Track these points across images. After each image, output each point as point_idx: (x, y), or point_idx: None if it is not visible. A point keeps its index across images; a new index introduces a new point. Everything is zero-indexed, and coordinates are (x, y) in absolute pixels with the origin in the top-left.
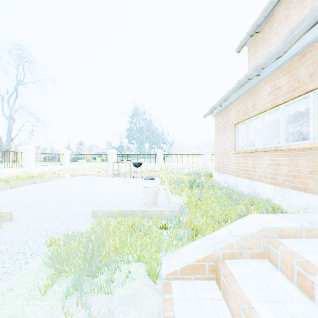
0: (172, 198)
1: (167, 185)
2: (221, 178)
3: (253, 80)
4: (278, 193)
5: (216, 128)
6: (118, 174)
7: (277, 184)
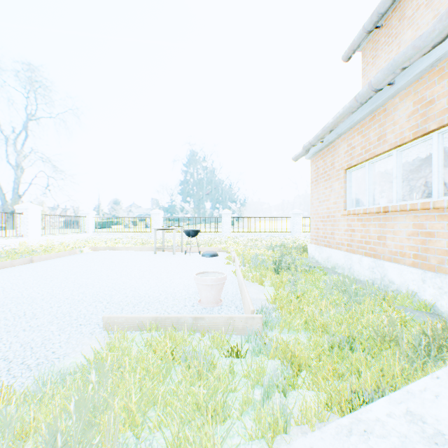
0: (247, 288)
1: (239, 266)
2: (323, 254)
3: (380, 93)
4: (430, 282)
5: (314, 177)
6: (163, 247)
7: (427, 267)
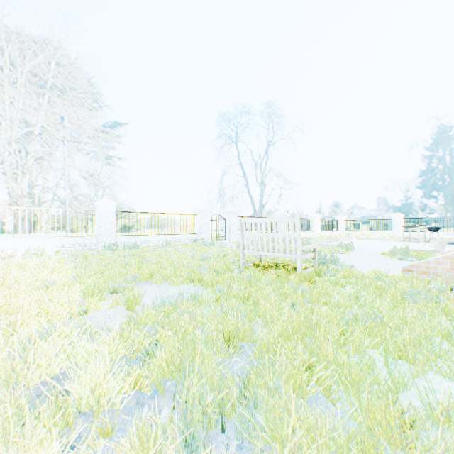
0: None
1: None
2: None
3: None
4: None
5: None
6: (408, 238)
7: None
